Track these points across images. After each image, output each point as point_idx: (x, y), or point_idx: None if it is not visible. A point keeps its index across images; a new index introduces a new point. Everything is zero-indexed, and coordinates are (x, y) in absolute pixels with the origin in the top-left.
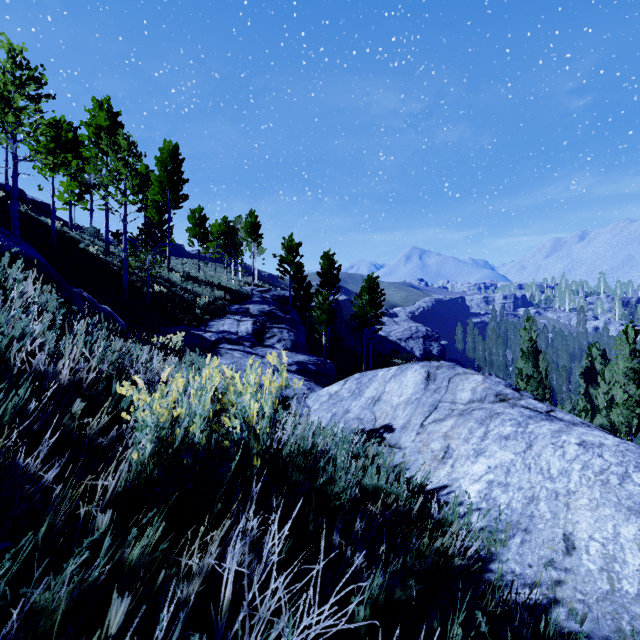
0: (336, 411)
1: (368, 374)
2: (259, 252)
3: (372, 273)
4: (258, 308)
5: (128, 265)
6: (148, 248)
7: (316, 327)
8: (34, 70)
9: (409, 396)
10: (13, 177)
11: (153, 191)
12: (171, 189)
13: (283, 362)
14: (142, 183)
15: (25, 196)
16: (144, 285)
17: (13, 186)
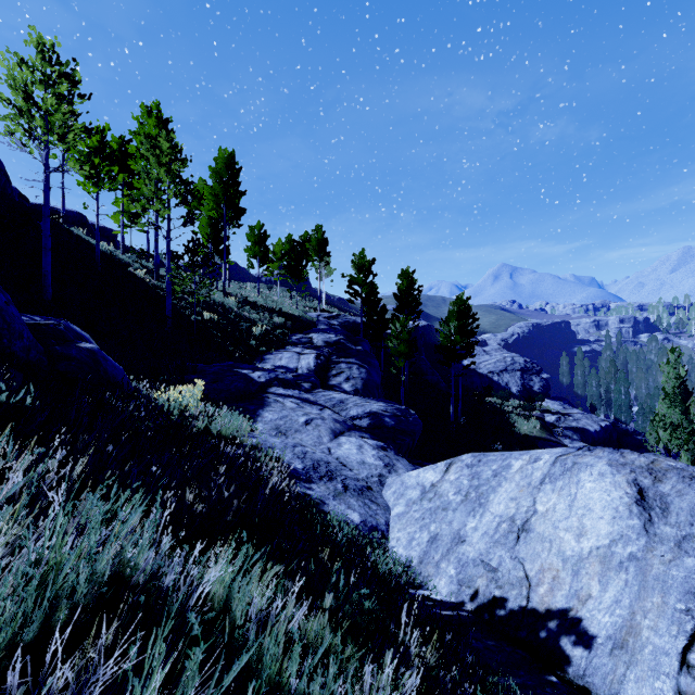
0: (437, 531)
1: (490, 460)
2: (327, 273)
3: (462, 294)
4: (323, 338)
5: (172, 289)
6: (194, 269)
7: (392, 360)
8: (65, 66)
9: (606, 543)
10: (44, 191)
11: (208, 206)
12: (227, 203)
13: (350, 413)
14: (186, 192)
15: (86, 221)
16: (193, 312)
17: (44, 201)
